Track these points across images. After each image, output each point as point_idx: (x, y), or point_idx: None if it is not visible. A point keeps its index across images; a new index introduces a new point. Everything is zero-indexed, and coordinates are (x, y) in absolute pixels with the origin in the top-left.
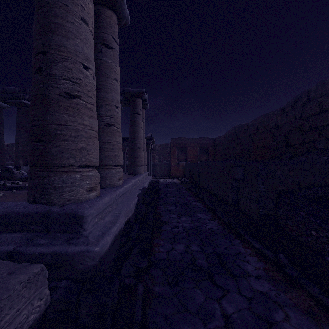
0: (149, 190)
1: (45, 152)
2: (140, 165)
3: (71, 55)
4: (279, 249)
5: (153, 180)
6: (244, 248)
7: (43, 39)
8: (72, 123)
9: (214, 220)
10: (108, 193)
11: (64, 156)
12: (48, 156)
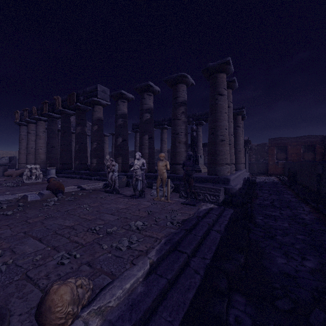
0: (248, 181)
1: (215, 159)
2: (240, 163)
3: (222, 127)
4: (324, 206)
5: (250, 177)
6: (306, 206)
7: (214, 124)
8: (223, 150)
9: (294, 198)
10: (232, 175)
11: (221, 161)
12: (216, 161)
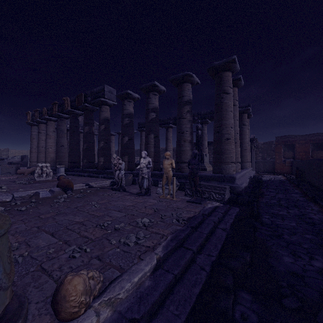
0: (254, 179)
1: (221, 158)
2: (246, 162)
3: (228, 125)
4: None
5: (256, 175)
6: (314, 205)
7: (219, 122)
8: (228, 148)
9: (303, 197)
10: (238, 173)
11: (226, 159)
12: (222, 159)
